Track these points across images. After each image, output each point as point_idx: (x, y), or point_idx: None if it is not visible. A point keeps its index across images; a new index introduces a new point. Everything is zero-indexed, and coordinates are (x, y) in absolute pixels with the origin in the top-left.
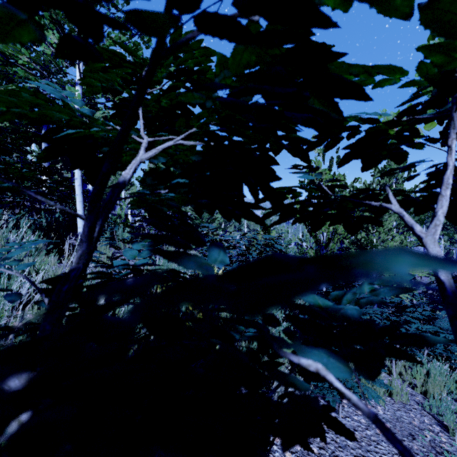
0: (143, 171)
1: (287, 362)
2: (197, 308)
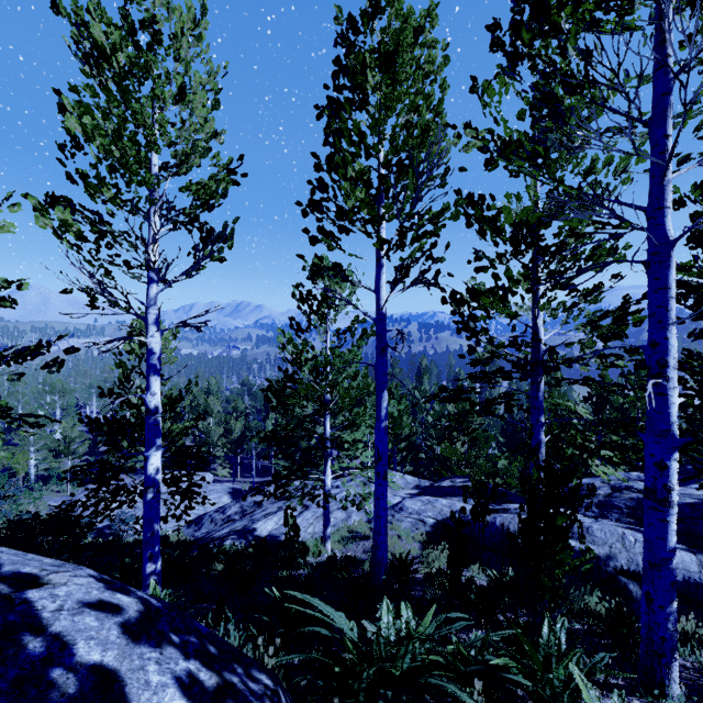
0: None
1: None
2: None
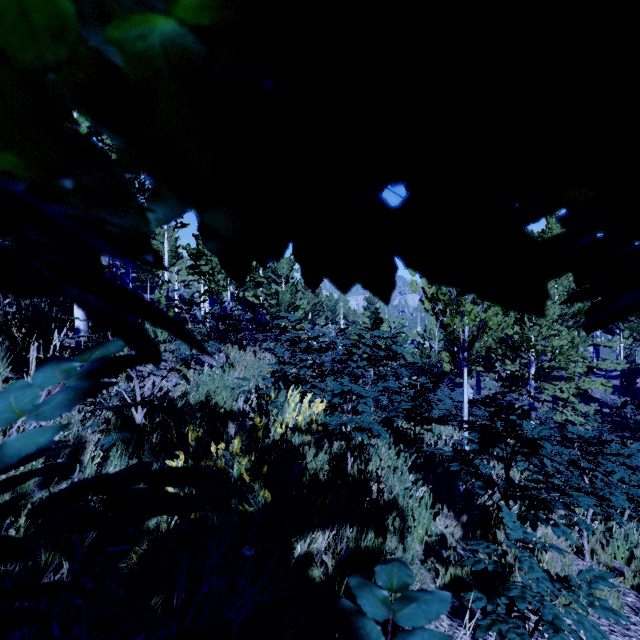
0: (195, 237)
1: (420, 548)
2: (260, 477)
